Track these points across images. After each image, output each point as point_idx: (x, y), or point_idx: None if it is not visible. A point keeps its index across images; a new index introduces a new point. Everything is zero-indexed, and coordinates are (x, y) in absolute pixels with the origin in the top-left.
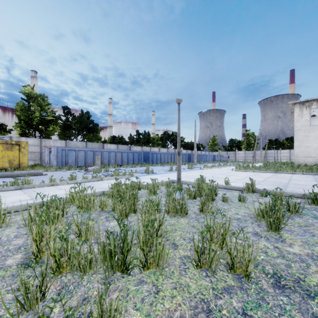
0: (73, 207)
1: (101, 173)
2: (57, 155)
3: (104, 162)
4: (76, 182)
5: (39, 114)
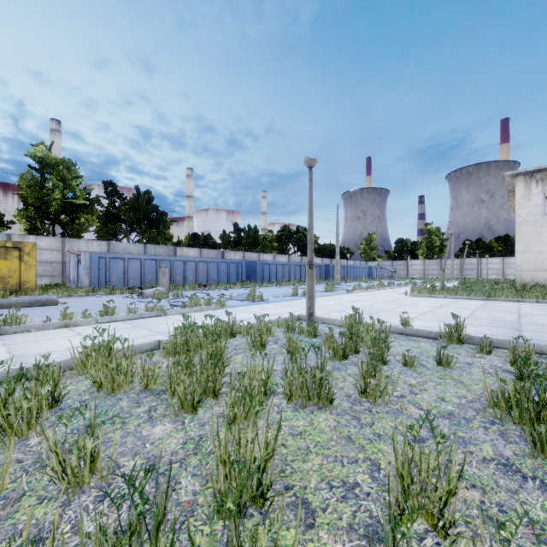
0: (85, 381)
1: (167, 301)
2: (91, 268)
3: (176, 279)
4: (113, 320)
5: (60, 194)
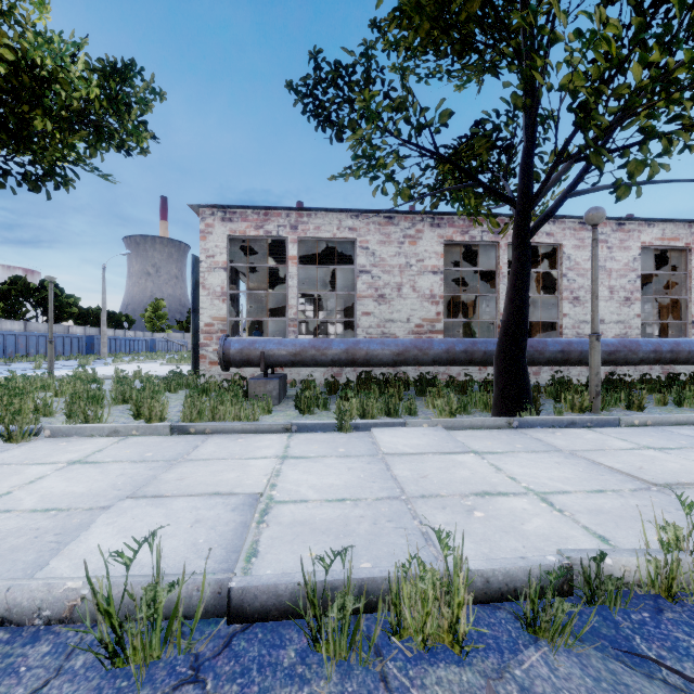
0: None
1: None
2: None
3: None
4: None
5: None
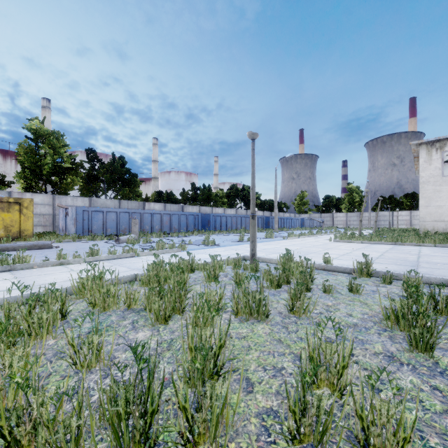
0: (82, 303)
1: (139, 245)
2: (77, 219)
3: (145, 228)
4: (98, 259)
5: (51, 159)
